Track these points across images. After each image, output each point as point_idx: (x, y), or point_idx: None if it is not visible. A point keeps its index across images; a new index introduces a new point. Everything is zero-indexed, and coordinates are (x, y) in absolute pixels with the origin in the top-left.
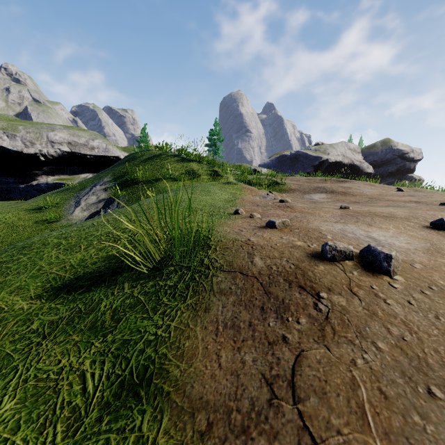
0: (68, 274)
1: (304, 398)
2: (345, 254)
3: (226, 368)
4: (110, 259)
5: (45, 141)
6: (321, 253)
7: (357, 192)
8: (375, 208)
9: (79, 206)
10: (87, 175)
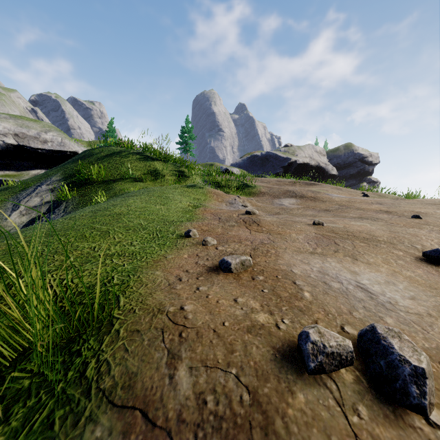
0: None
1: None
2: (339, 358)
3: None
4: None
5: None
6: (298, 351)
7: (326, 197)
8: (349, 222)
9: (17, 209)
10: (38, 171)
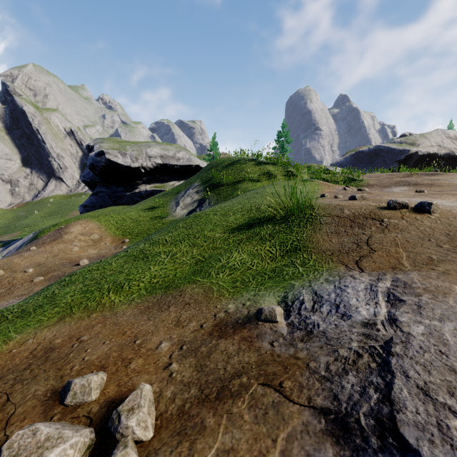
0: (233, 224)
1: (372, 244)
2: (402, 205)
3: (335, 243)
4: (251, 218)
5: (144, 156)
6: (387, 206)
7: (446, 183)
8: None
9: (179, 205)
10: (174, 182)
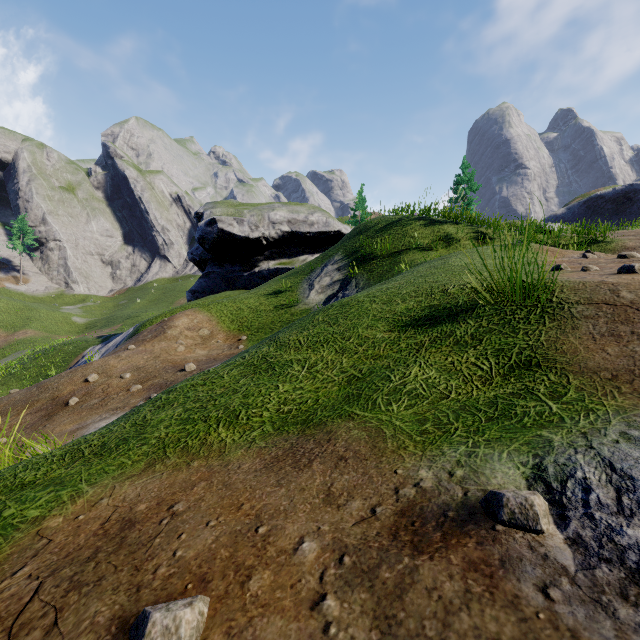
0: (404, 318)
1: None
2: None
3: (616, 355)
4: (435, 307)
5: (267, 223)
6: None
7: None
8: None
9: (313, 289)
10: (306, 257)
